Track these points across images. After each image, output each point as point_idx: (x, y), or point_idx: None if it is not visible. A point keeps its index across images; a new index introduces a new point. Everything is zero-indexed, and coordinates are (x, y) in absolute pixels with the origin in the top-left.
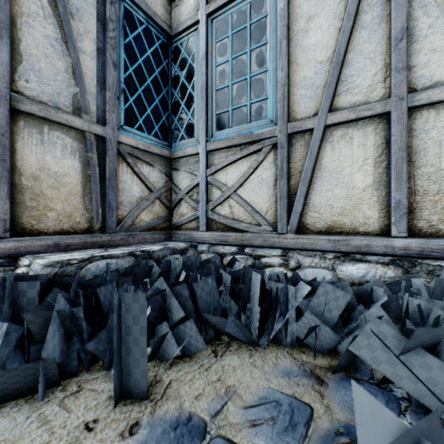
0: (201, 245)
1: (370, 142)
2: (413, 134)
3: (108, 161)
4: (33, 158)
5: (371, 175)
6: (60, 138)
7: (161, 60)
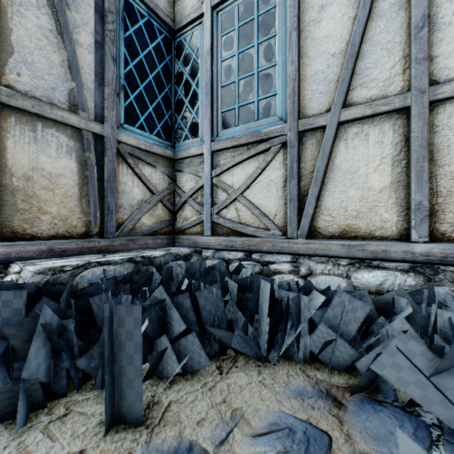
0: (206, 251)
1: (388, 139)
2: (435, 131)
3: (107, 161)
4: (25, 157)
5: (389, 175)
6: (54, 136)
7: (164, 55)
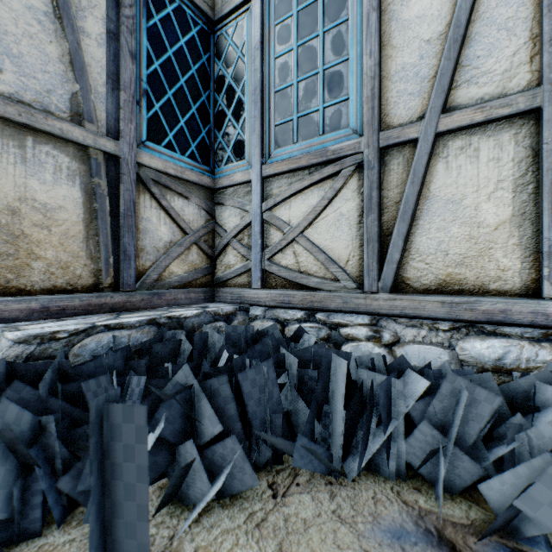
0: (254, 309)
1: (508, 155)
2: None
3: (123, 190)
4: (10, 183)
5: (509, 205)
6: (50, 155)
7: (200, 53)
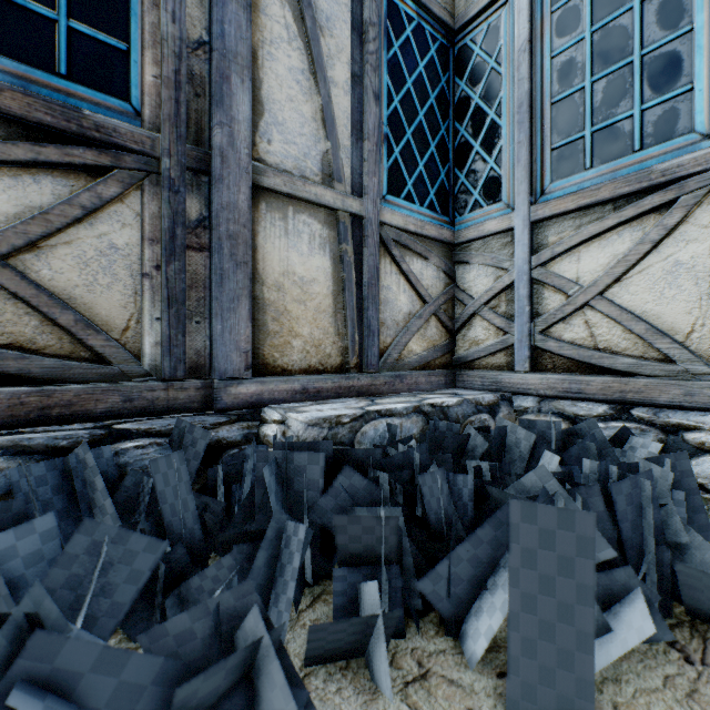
0: (520, 398)
1: None
2: None
3: (367, 255)
4: (276, 258)
5: None
6: (306, 224)
7: (439, 75)
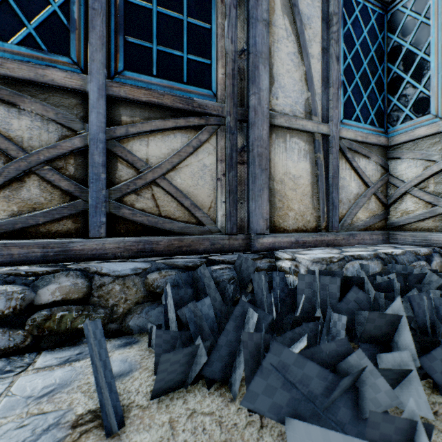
0: None
1: None
2: None
3: (332, 159)
4: (280, 165)
5: None
6: (296, 143)
7: (376, 35)
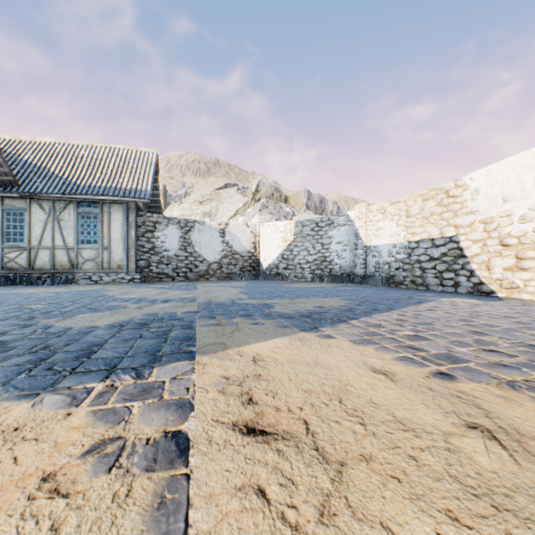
0: (1, 274)
1: (49, 253)
2: (56, 253)
3: None
4: None
5: (49, 259)
6: None
7: None
